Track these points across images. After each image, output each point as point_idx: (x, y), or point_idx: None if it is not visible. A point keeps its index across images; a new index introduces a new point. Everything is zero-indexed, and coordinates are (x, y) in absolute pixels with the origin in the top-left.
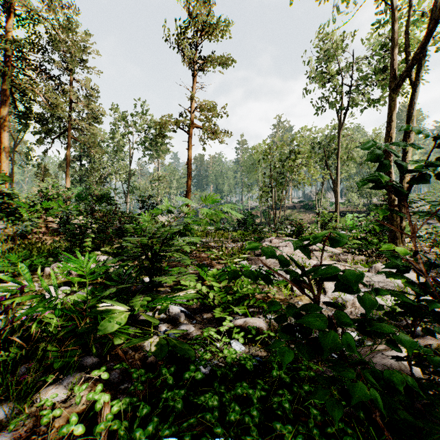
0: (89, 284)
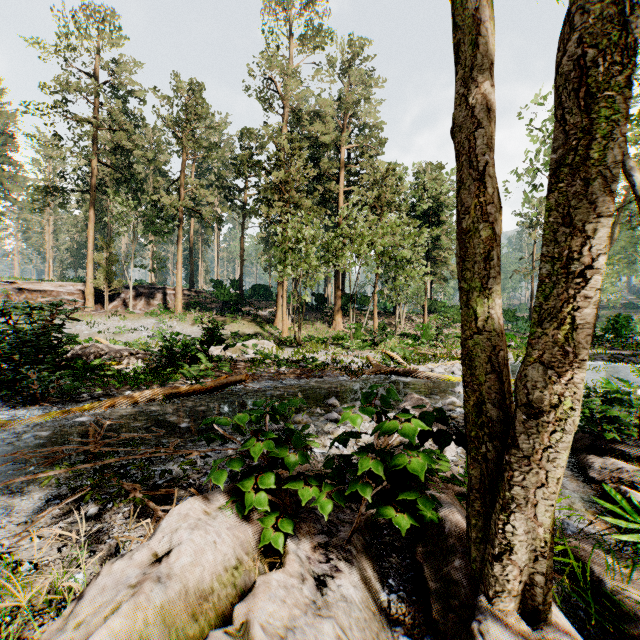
0: None
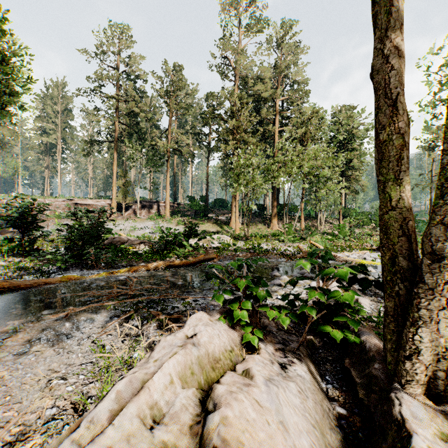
0: None
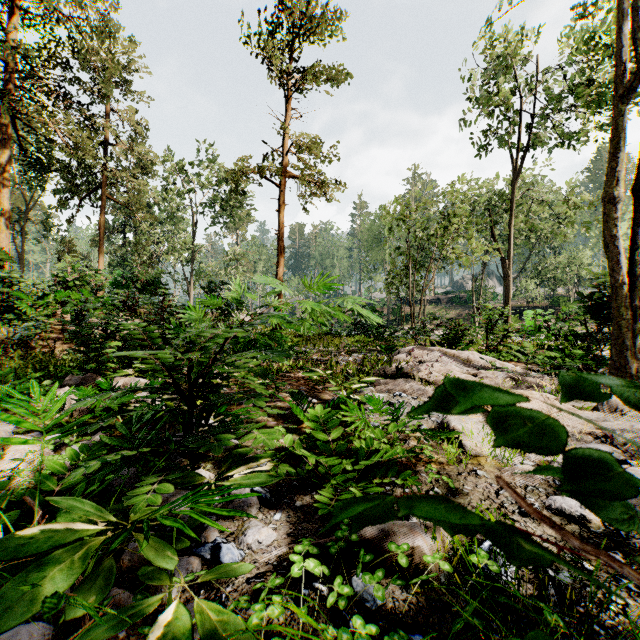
0: (100, 428)
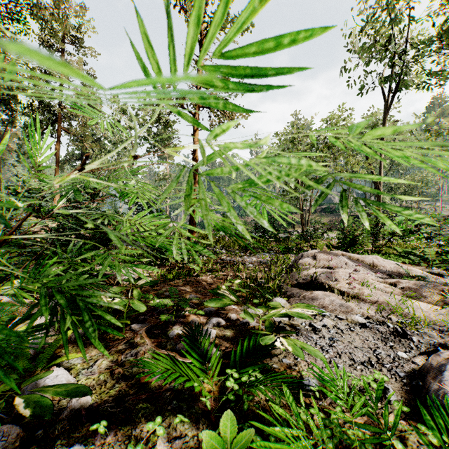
0: None
